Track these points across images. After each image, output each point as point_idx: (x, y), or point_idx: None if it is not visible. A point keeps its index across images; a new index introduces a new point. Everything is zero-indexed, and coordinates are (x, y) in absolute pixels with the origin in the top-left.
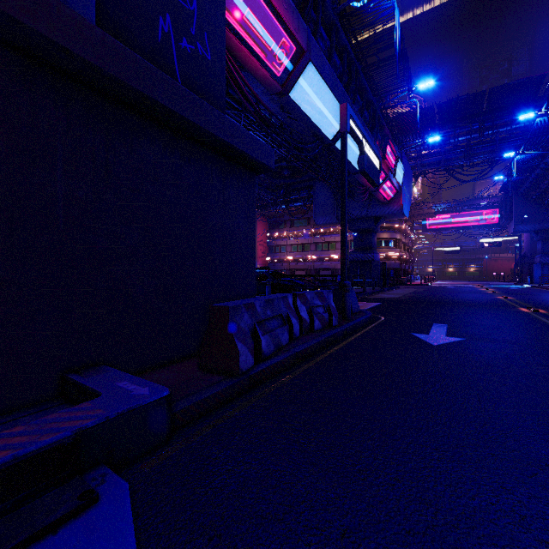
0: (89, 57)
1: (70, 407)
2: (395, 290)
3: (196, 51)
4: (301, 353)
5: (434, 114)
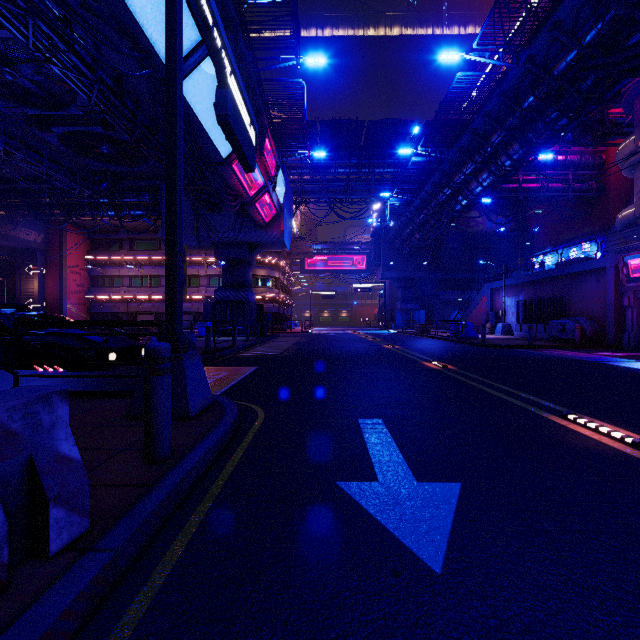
0: None
1: None
2: (274, 340)
3: None
4: None
5: (316, 133)
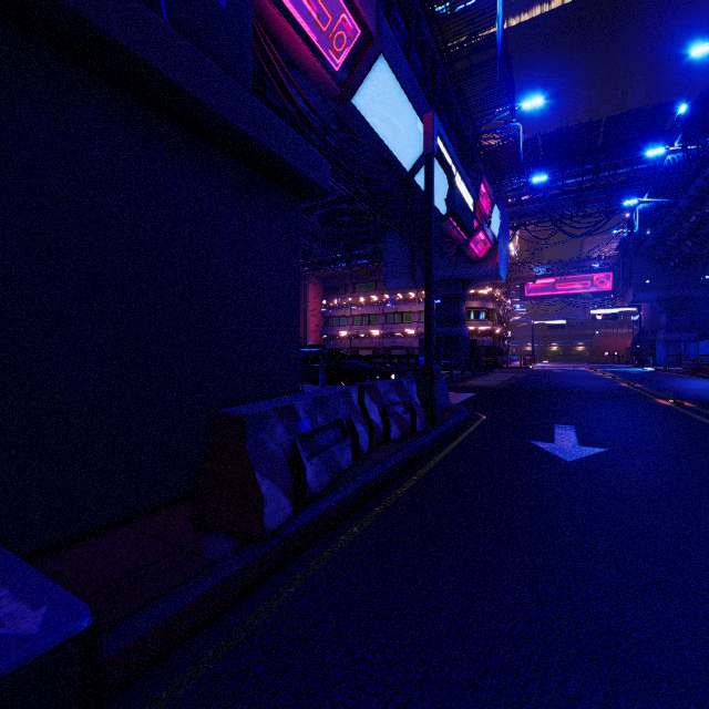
0: None
1: None
2: (489, 375)
3: None
4: (372, 484)
5: (537, 148)
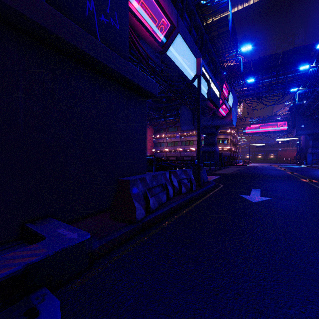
0: (40, 21)
1: (27, 245)
2: (227, 168)
3: (109, 23)
4: (174, 208)
5: (250, 66)
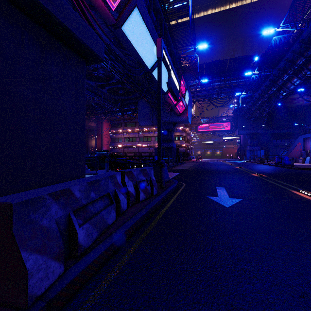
0: None
1: None
2: (184, 164)
3: None
4: (127, 233)
5: (203, 69)
